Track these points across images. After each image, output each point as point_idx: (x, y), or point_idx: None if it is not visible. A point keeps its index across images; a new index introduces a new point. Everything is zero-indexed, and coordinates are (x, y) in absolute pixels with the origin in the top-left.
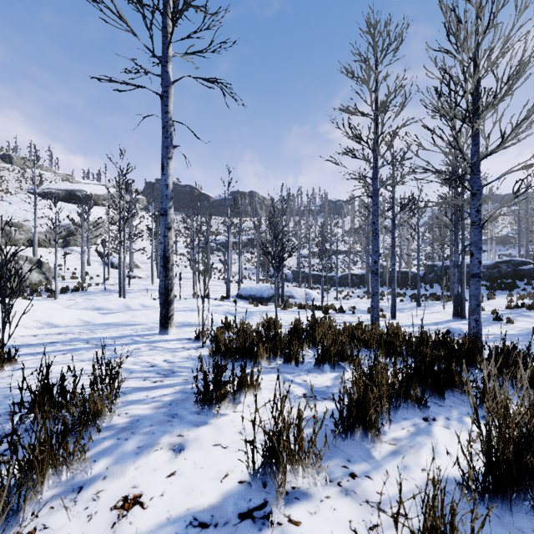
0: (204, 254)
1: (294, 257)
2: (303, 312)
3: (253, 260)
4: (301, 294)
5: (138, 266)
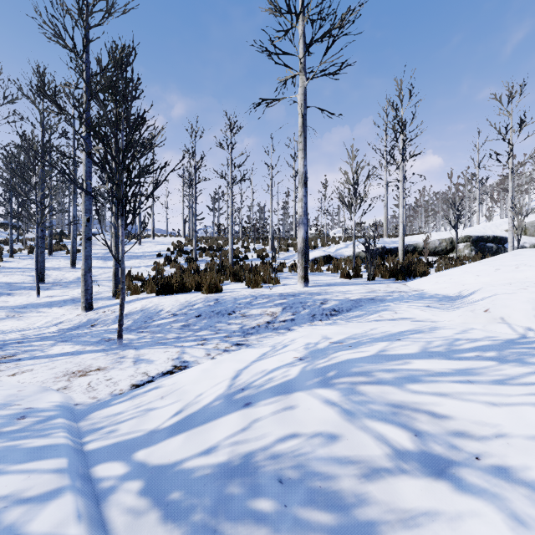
0: None
1: None
2: None
3: None
4: None
5: None
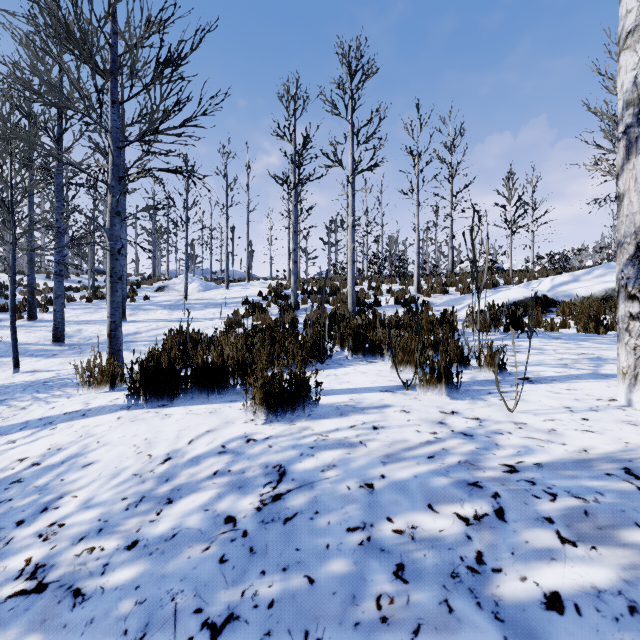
0: None
1: None
2: None
3: None
4: None
5: None
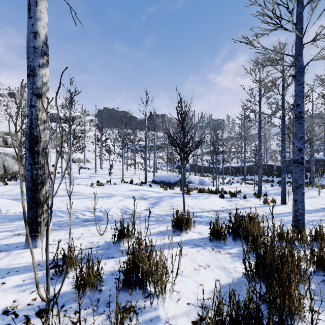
0: (132, 153)
1: (191, 155)
2: (204, 197)
3: (163, 157)
4: (197, 180)
5: (89, 161)
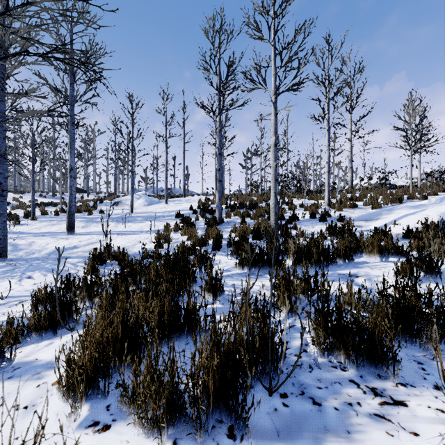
0: None
1: None
2: None
3: None
4: None
5: None
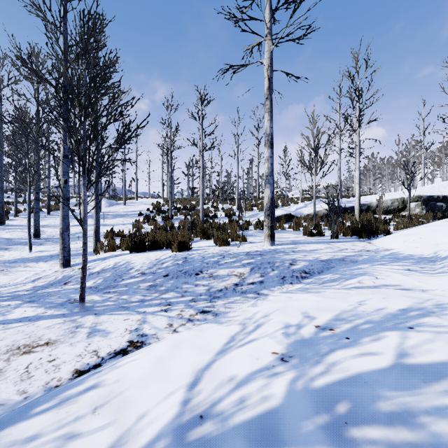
0: None
1: None
2: None
3: None
4: None
5: None
